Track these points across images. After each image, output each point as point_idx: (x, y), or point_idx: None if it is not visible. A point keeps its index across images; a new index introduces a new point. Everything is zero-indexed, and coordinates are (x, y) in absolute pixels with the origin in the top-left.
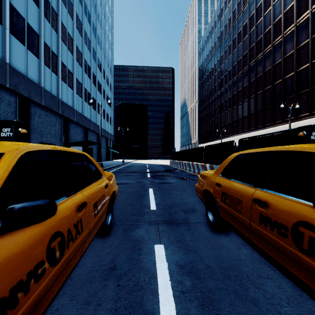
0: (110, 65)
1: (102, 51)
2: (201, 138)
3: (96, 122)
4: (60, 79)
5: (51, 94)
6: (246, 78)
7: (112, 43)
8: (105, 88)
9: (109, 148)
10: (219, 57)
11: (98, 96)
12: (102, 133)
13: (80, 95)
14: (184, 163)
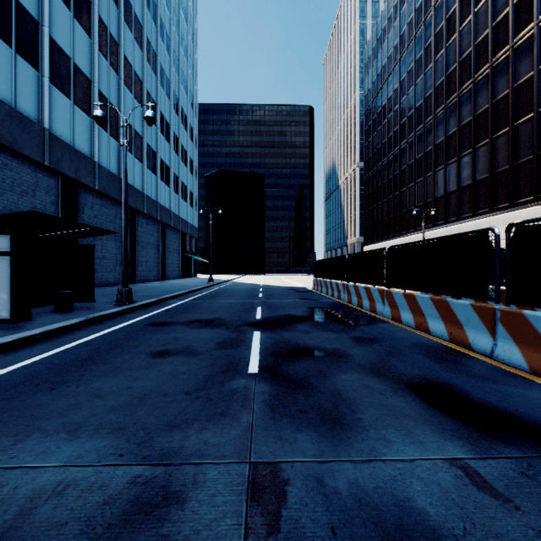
0: (190, 90)
1: (171, 57)
2: (369, 233)
3: (156, 199)
4: (47, 80)
5: (15, 110)
6: (484, 94)
7: (196, 50)
8: (178, 133)
9: (189, 254)
10: (412, 63)
11: (161, 146)
12: (172, 222)
13: (114, 134)
14: (364, 289)
